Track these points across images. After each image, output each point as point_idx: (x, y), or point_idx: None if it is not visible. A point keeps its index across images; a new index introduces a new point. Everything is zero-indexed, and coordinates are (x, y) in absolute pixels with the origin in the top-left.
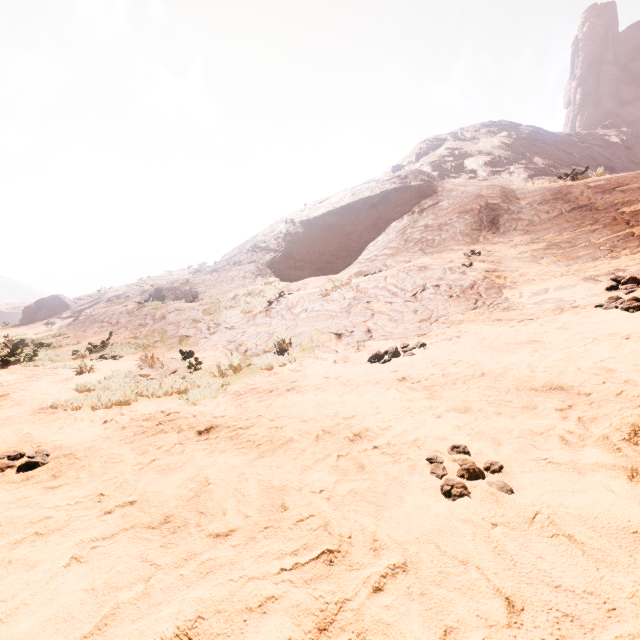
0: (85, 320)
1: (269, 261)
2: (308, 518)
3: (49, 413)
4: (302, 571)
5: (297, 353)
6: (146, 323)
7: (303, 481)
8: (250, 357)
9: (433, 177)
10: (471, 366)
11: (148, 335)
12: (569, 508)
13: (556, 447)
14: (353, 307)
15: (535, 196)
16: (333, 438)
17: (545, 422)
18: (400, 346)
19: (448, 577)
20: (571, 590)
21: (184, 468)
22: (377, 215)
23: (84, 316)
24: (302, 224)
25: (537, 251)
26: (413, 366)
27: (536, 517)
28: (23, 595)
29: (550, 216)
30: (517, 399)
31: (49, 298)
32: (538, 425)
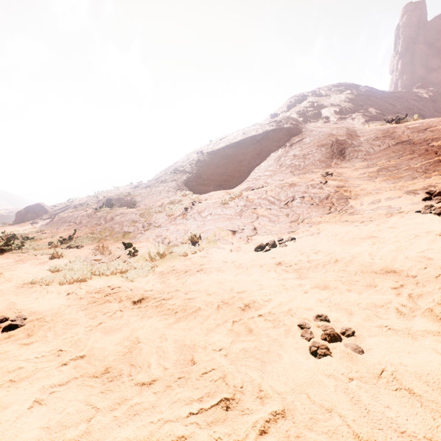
0: (58, 221)
1: (185, 180)
2: (210, 371)
3: (29, 287)
4: (205, 415)
5: (204, 244)
6: (100, 223)
7: (207, 341)
8: (172, 247)
9: (299, 121)
10: (328, 254)
11: (101, 231)
12: (407, 366)
13: (393, 317)
14: (244, 212)
15: (370, 134)
16: (229, 308)
17: (384, 297)
18: (277, 240)
19: (317, 422)
20: (414, 436)
21: (122, 329)
22: (260, 148)
23: (57, 218)
24: (208, 154)
25: (372, 173)
26: (286, 254)
27: (382, 373)
28: None
29: (381, 148)
30: (362, 279)
31: (34, 205)
32: (379, 300)
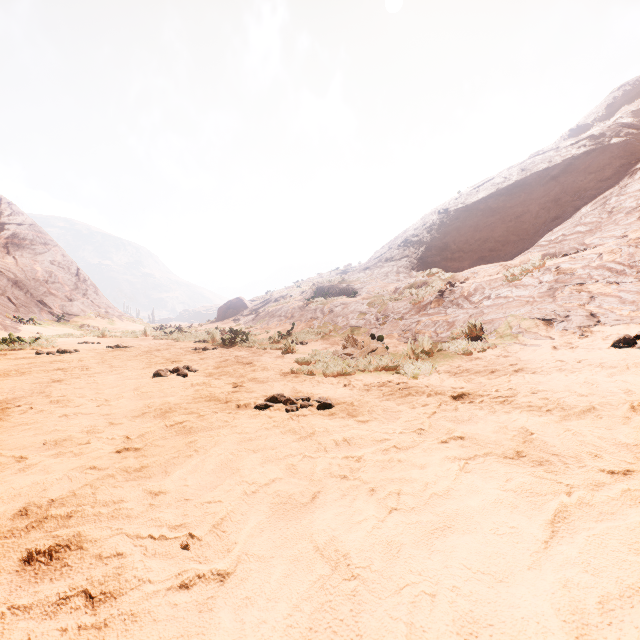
0: (265, 315)
1: (422, 254)
2: None
3: (294, 376)
4: None
5: (494, 340)
6: (316, 316)
7: None
8: (439, 343)
9: None
10: None
11: (321, 326)
12: None
13: None
14: (557, 290)
15: None
16: None
17: None
18: None
19: None
20: None
21: (476, 421)
22: (559, 188)
23: (263, 313)
24: (458, 212)
25: None
26: None
27: None
28: (443, 483)
29: None
30: None
31: (234, 300)
32: None
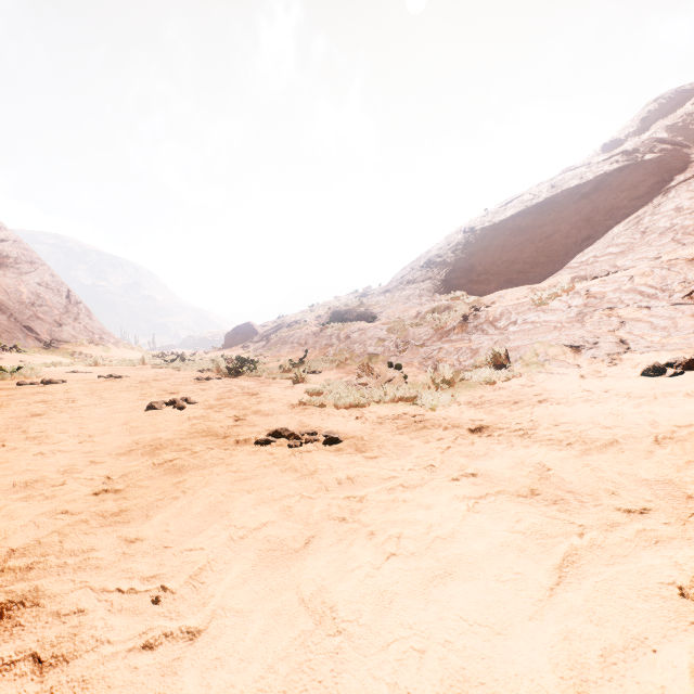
0: (276, 342)
1: (447, 276)
2: None
3: (302, 408)
4: None
5: (519, 368)
6: (332, 343)
7: None
8: (461, 371)
9: (681, 143)
10: None
11: (336, 354)
12: None
13: None
14: (587, 315)
15: None
16: (689, 442)
17: None
18: (691, 357)
19: None
20: None
21: (492, 456)
22: (590, 207)
23: (274, 339)
24: (484, 231)
25: None
26: None
27: None
28: (448, 525)
29: None
30: None
31: (243, 325)
32: None
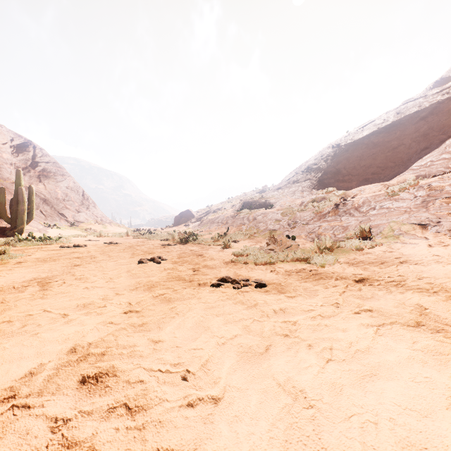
0: (207, 222)
1: (321, 178)
2: None
3: (233, 264)
4: None
5: (380, 239)
6: (244, 222)
7: None
8: (337, 241)
9: None
10: None
11: (247, 229)
12: None
13: None
14: (430, 203)
15: None
16: None
17: None
18: None
19: None
20: None
21: (377, 298)
22: (427, 126)
23: (206, 220)
24: (347, 146)
25: None
26: None
27: None
28: (363, 342)
29: None
30: None
31: (185, 211)
32: None
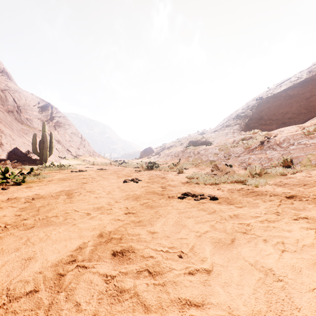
0: (164, 155)
1: (247, 122)
2: None
3: (188, 184)
4: None
5: (299, 167)
6: (191, 155)
7: None
8: (265, 169)
9: None
10: None
11: (193, 160)
12: None
13: None
14: None
15: None
16: None
17: None
18: None
19: None
20: None
21: (309, 210)
22: None
23: (162, 154)
24: (268, 98)
25: None
26: None
27: None
28: (307, 240)
29: None
30: None
31: (147, 148)
32: None
